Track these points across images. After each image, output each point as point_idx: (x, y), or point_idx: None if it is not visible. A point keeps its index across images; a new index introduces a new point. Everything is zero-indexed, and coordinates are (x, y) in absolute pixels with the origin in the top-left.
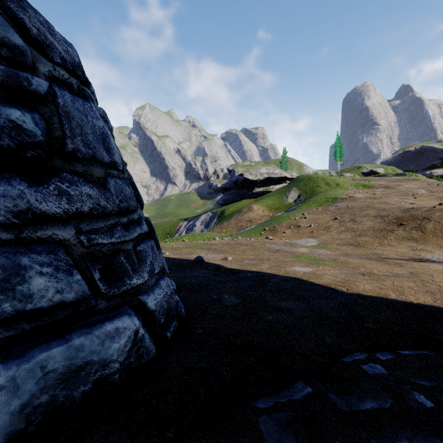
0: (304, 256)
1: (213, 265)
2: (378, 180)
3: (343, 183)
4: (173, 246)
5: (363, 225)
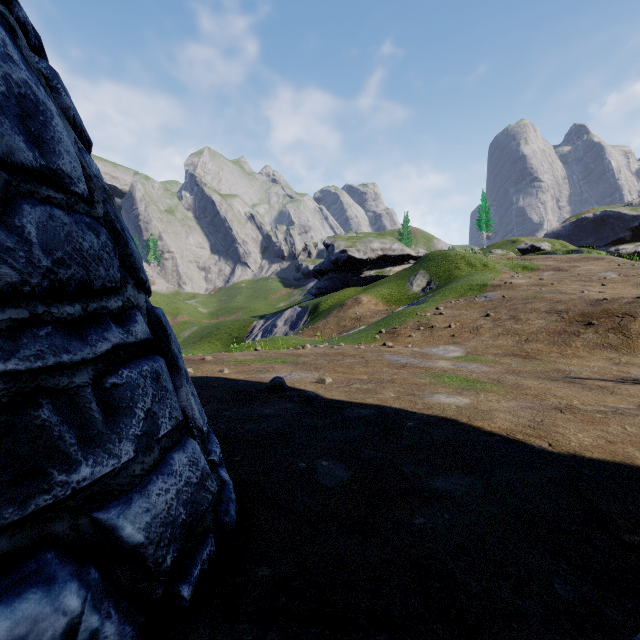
0: (447, 375)
1: (301, 393)
2: (544, 259)
3: (494, 263)
4: (238, 359)
5: (531, 326)
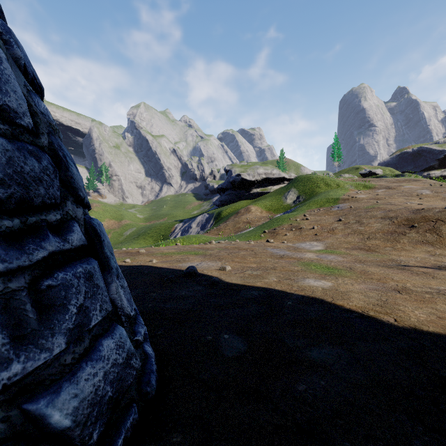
0: (313, 263)
1: (208, 278)
2: (378, 181)
3: (343, 183)
4: (163, 252)
5: (371, 228)
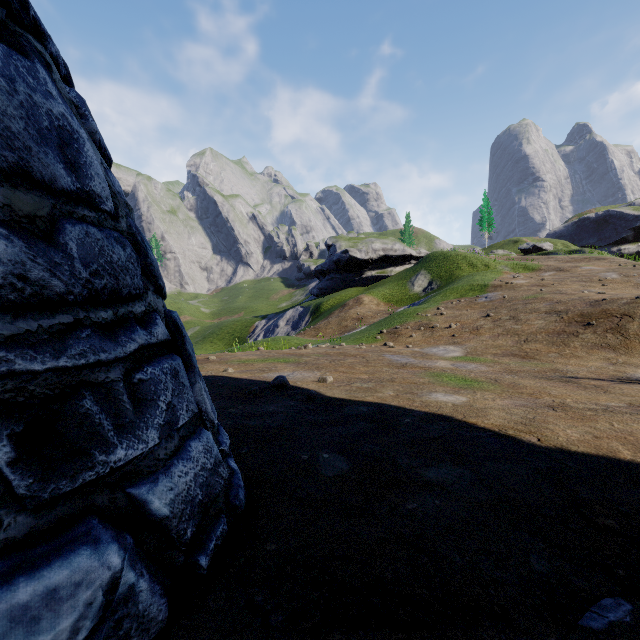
0: (446, 374)
1: (303, 391)
2: (546, 259)
3: (495, 263)
4: (241, 359)
5: (531, 326)
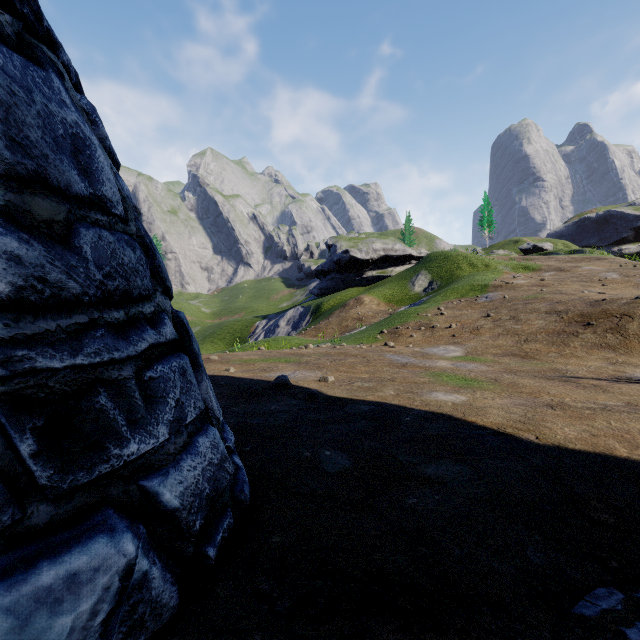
0: (446, 374)
1: (304, 390)
2: (546, 259)
3: (495, 263)
4: (242, 358)
5: (531, 326)
